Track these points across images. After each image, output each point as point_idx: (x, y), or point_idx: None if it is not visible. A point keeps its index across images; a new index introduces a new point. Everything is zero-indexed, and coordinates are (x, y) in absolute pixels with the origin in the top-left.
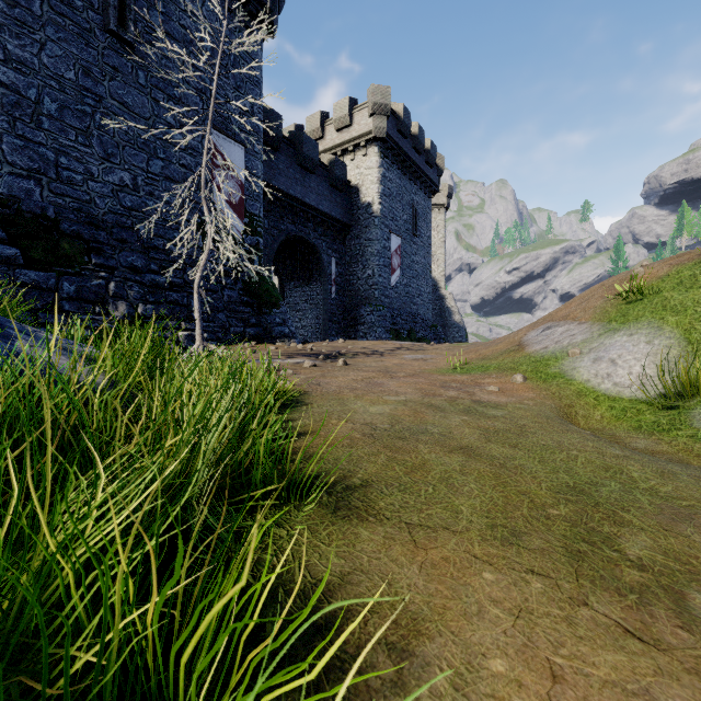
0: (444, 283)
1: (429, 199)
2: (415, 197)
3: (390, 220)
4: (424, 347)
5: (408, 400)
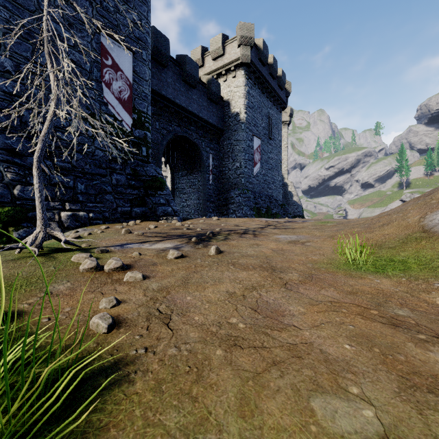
0: (287, 175)
1: (280, 113)
2: (270, 111)
3: (253, 126)
4: (290, 225)
5: (395, 437)
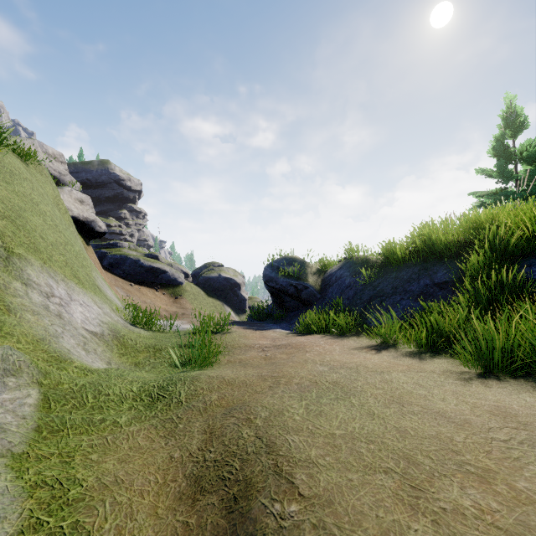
0: None
1: None
2: None
3: None
4: None
5: None
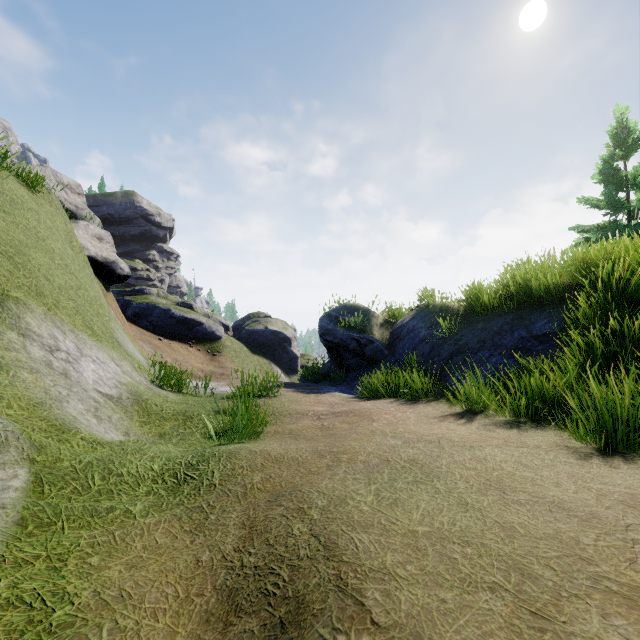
0: None
1: None
2: None
3: None
4: None
5: None
